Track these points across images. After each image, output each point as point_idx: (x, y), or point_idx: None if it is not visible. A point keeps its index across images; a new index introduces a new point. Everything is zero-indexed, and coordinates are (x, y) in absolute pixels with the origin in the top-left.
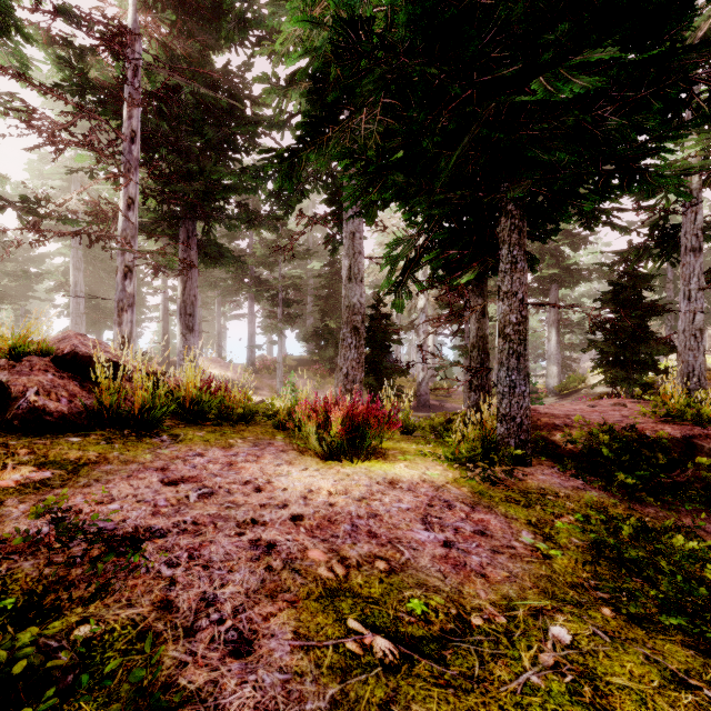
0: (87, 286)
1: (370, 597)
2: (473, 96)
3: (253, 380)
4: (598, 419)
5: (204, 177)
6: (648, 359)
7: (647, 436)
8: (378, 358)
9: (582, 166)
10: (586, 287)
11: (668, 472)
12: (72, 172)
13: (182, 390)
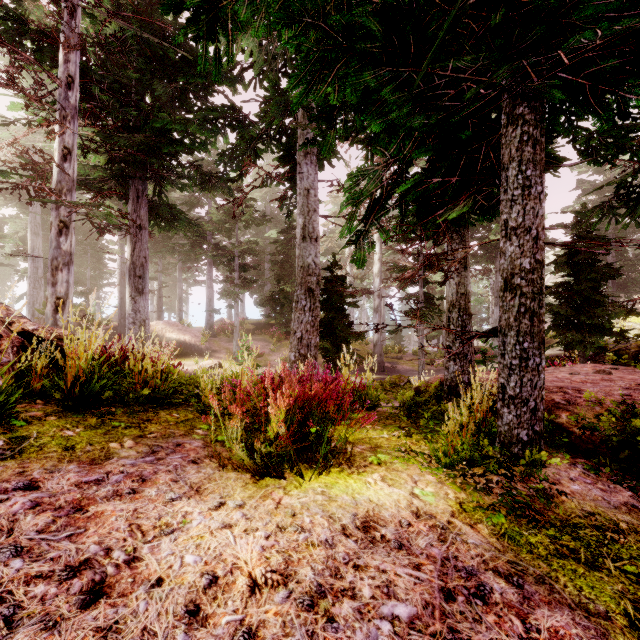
0: (46, 251)
1: None
2: None
3: (211, 343)
4: (600, 393)
5: (148, 127)
6: (605, 322)
7: None
8: (333, 321)
9: None
10: None
11: None
12: (9, 124)
13: (70, 363)
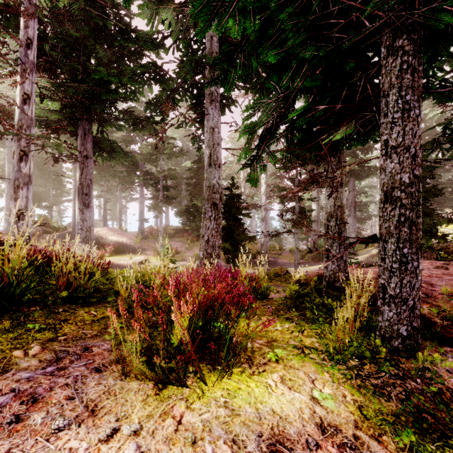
0: None
1: None
2: None
3: (142, 244)
4: (448, 286)
5: (90, 79)
6: (432, 228)
7: None
8: (232, 228)
9: (447, 28)
10: (365, 181)
11: None
12: None
13: None
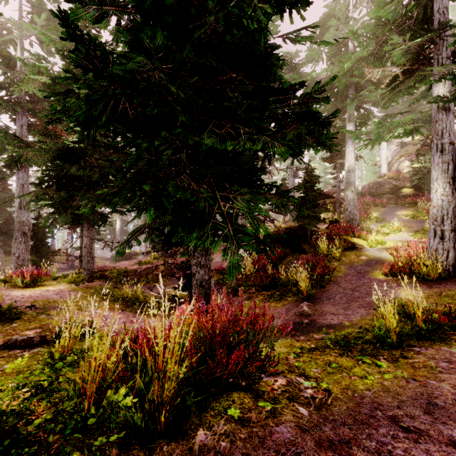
0: None
1: (43, 300)
2: (78, 175)
3: None
4: (123, 266)
5: None
6: None
7: (125, 270)
8: (39, 246)
9: None
10: None
11: (126, 277)
12: None
13: None
